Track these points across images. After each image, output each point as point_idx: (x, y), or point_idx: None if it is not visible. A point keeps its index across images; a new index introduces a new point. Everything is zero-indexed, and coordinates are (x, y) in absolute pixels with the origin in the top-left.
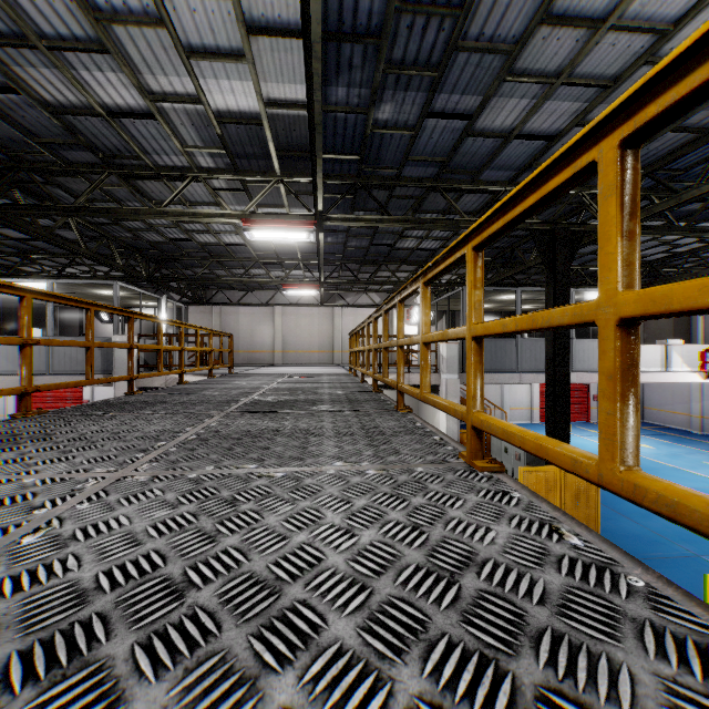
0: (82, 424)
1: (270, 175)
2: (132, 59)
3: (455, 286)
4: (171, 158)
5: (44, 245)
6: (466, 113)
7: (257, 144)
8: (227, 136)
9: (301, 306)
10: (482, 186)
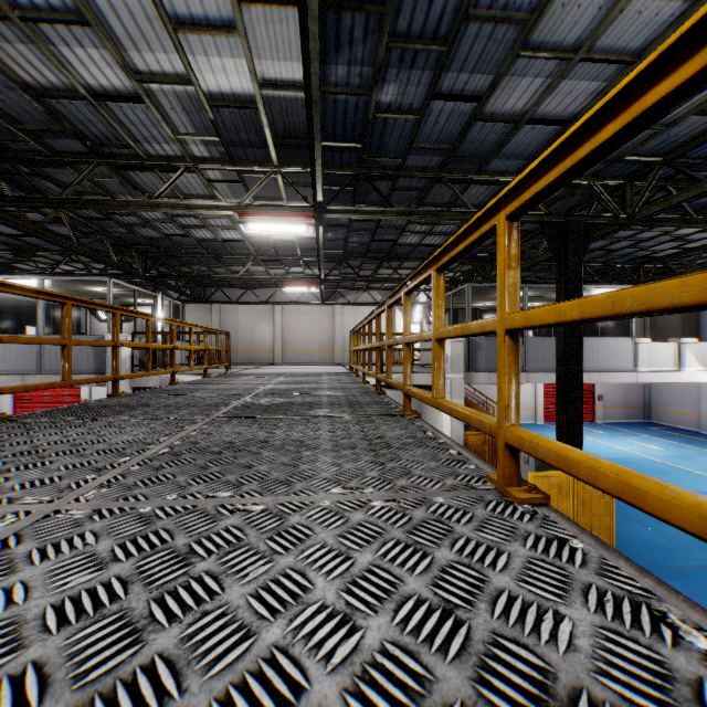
0: (43, 433)
1: (267, 165)
2: (114, 33)
3: (459, 283)
4: (162, 147)
5: (38, 241)
6: (475, 95)
7: (252, 131)
8: (221, 122)
9: (302, 304)
10: (489, 176)
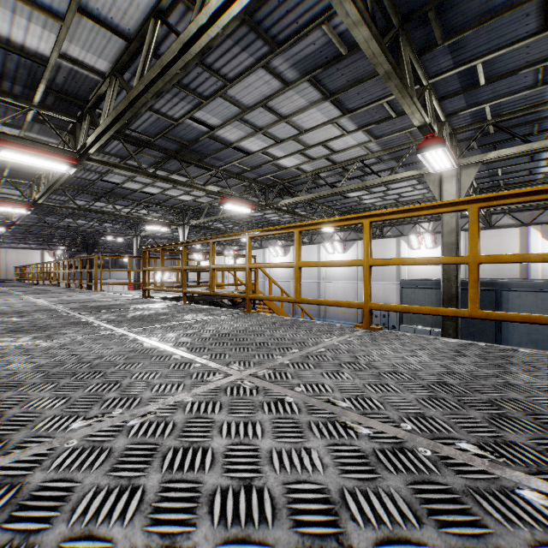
0: None
1: None
2: None
3: (72, 247)
4: None
5: None
6: (52, 223)
7: None
8: None
9: None
10: None
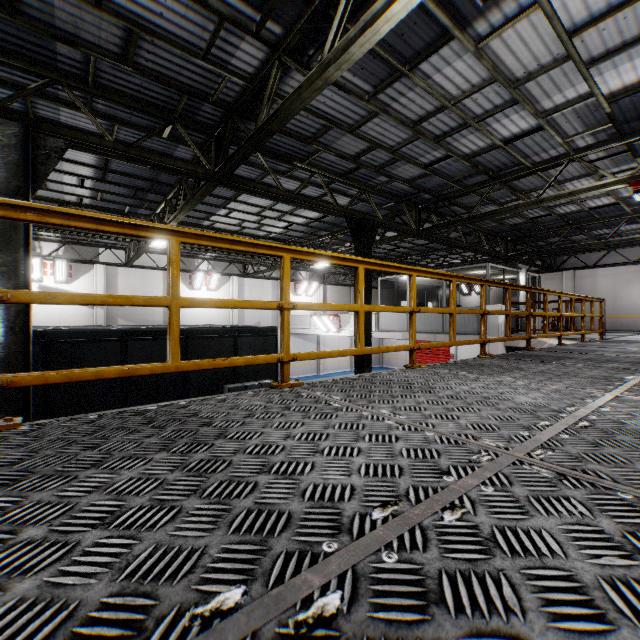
0: (530, 365)
1: None
2: (533, 97)
3: None
4: (548, 153)
5: (434, 245)
6: None
7: None
8: (615, 110)
9: None
10: None
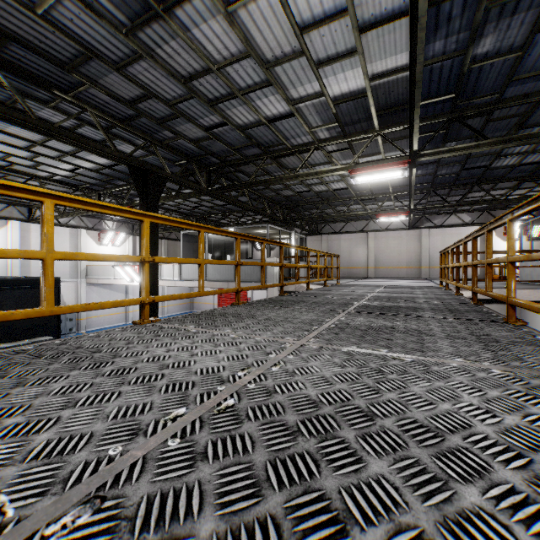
0: (266, 311)
1: (370, 132)
2: (283, 83)
3: None
4: (301, 139)
5: (231, 207)
6: None
7: (361, 111)
8: (339, 113)
9: (391, 230)
10: None
